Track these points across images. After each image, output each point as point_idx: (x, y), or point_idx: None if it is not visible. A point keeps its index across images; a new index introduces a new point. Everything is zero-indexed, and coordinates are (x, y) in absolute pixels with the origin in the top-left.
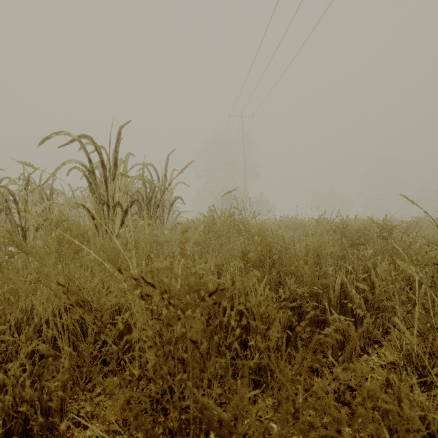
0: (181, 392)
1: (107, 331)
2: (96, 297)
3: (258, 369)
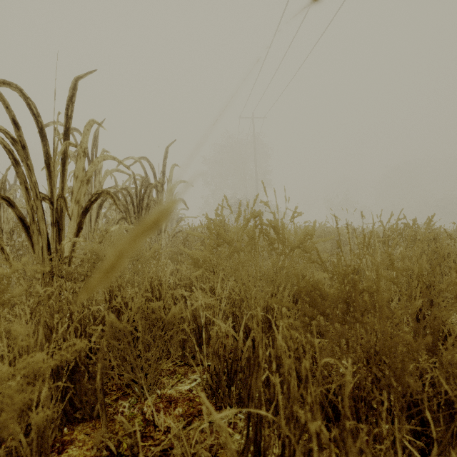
0: None
1: None
2: None
3: None
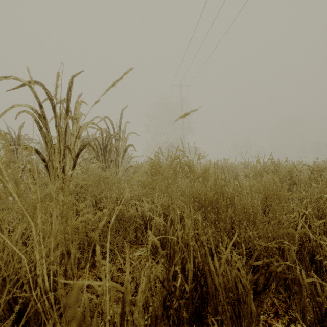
0: None
1: None
2: None
3: None
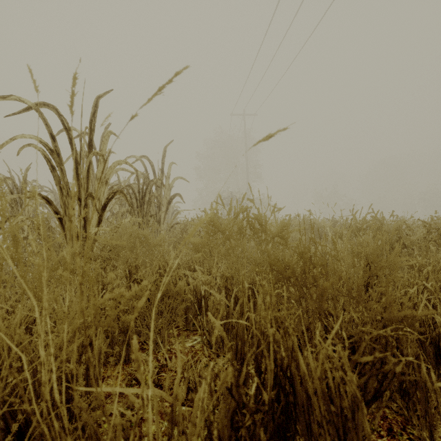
0: None
1: None
2: None
3: None
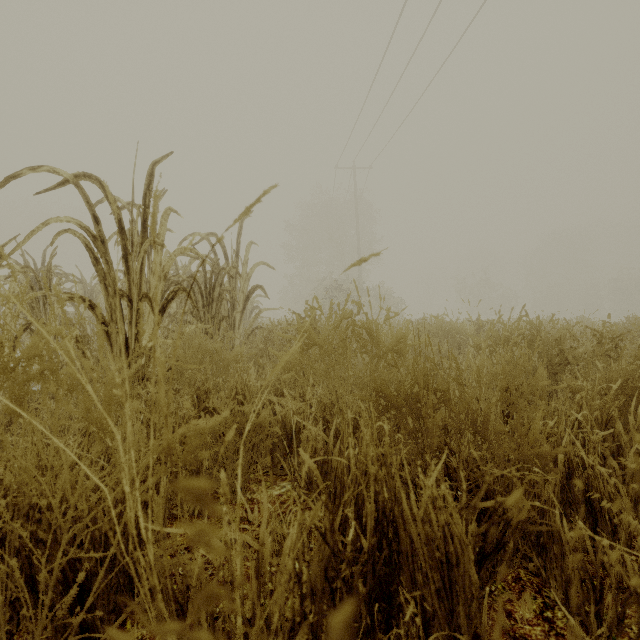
0: None
1: None
2: None
3: None
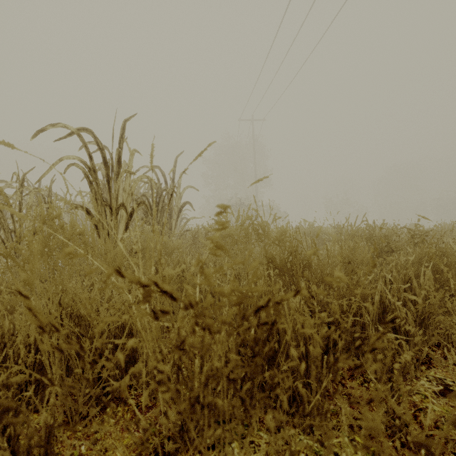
0: (198, 430)
1: (102, 361)
2: (87, 313)
3: (291, 399)
